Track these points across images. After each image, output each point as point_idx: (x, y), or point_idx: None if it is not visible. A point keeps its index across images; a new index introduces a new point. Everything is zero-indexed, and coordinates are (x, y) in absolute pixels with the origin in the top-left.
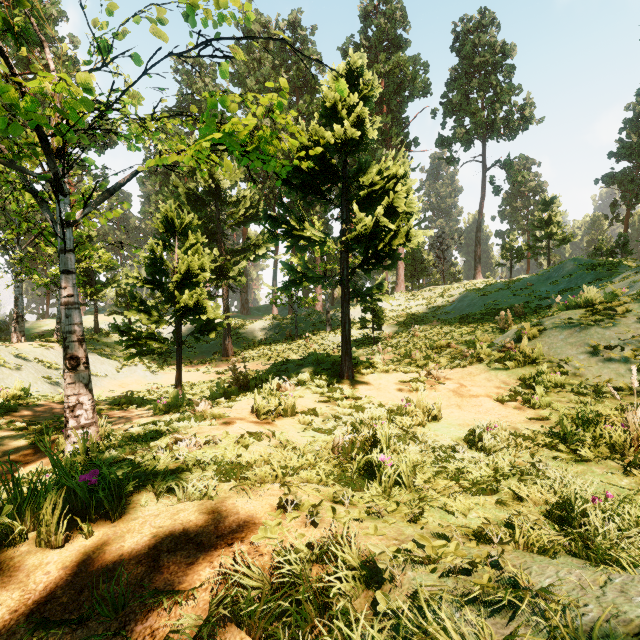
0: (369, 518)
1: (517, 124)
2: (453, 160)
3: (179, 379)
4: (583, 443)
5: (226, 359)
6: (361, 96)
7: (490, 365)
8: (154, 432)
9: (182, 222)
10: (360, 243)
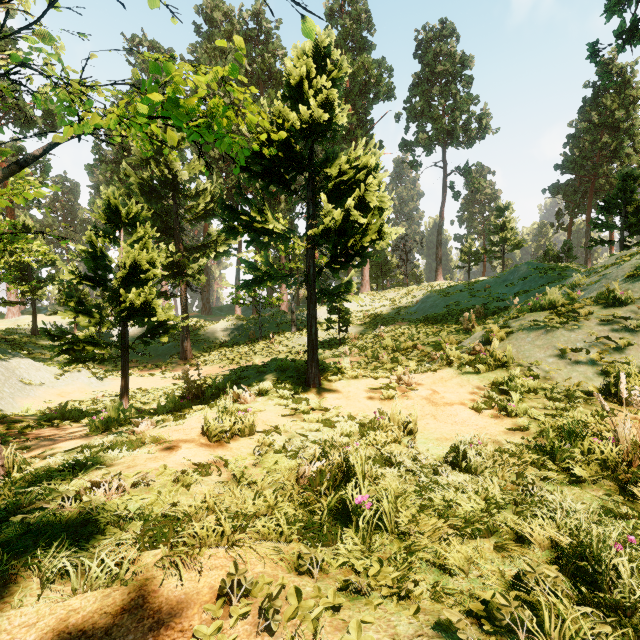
0: (346, 598)
1: (475, 133)
2: (416, 164)
3: (125, 388)
4: (572, 460)
5: (184, 362)
6: (329, 79)
7: (461, 369)
8: (70, 468)
9: (129, 212)
10: (328, 239)
